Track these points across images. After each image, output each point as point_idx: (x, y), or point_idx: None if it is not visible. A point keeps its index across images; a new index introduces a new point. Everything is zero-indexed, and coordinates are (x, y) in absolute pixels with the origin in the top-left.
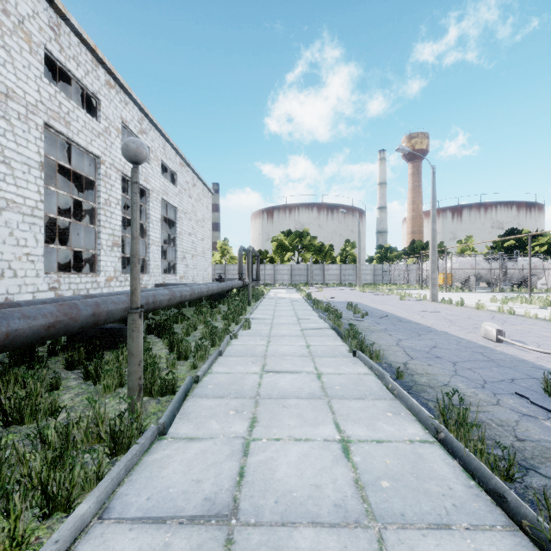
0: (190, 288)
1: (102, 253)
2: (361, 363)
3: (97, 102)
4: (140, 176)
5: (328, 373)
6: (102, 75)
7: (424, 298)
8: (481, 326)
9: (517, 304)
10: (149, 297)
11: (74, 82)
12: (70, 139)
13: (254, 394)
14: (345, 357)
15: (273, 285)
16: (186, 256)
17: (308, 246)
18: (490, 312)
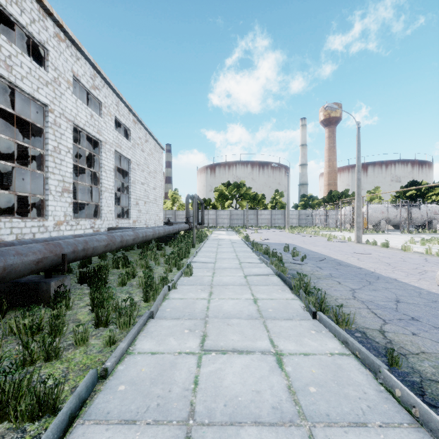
0: (134, 233)
1: (51, 198)
2: (326, 331)
3: (45, 52)
4: (93, 128)
5: (290, 352)
6: (51, 27)
7: (349, 239)
8: (437, 274)
9: (436, 245)
10: (78, 244)
11: (18, 28)
12: (12, 84)
13: (185, 412)
14: (303, 320)
15: (215, 227)
16: (139, 203)
17: (244, 195)
18: (418, 254)
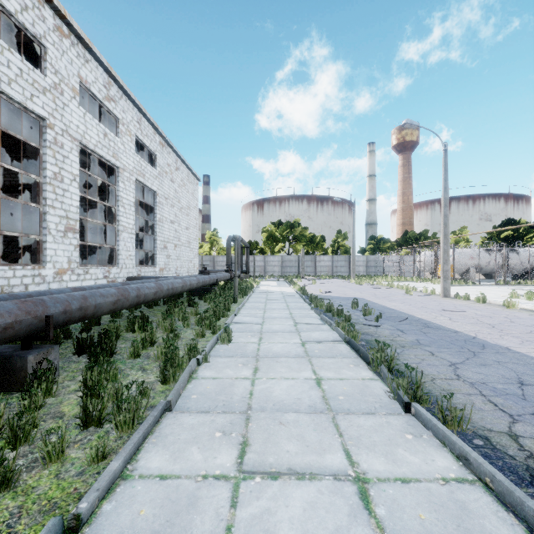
0: (156, 284)
1: (50, 239)
2: (429, 436)
3: (42, 50)
4: (107, 151)
5: (379, 476)
6: (50, 17)
7: (433, 292)
8: None
9: None
10: (72, 301)
11: (5, 16)
12: None
13: None
14: (391, 415)
15: (263, 277)
16: (167, 246)
17: (299, 237)
18: (527, 312)
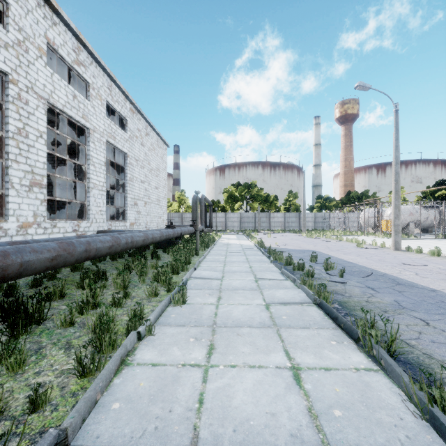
0: (112, 238)
1: (13, 193)
2: None
3: (5, 6)
4: (76, 112)
5: None
6: None
7: (383, 245)
8: None
9: None
10: None
11: None
12: None
13: None
14: None
15: (224, 231)
16: (138, 203)
17: (256, 196)
18: None
